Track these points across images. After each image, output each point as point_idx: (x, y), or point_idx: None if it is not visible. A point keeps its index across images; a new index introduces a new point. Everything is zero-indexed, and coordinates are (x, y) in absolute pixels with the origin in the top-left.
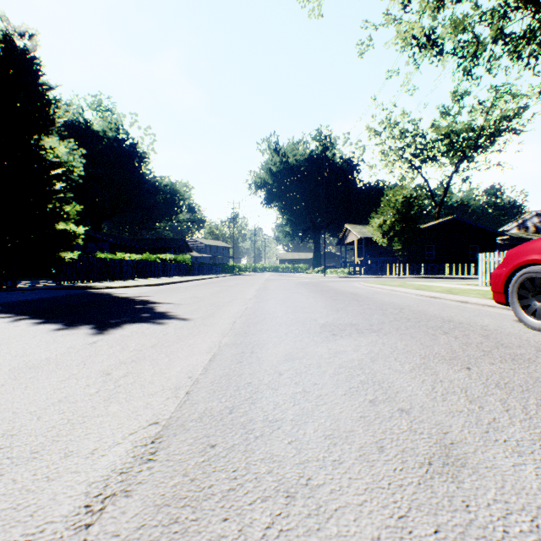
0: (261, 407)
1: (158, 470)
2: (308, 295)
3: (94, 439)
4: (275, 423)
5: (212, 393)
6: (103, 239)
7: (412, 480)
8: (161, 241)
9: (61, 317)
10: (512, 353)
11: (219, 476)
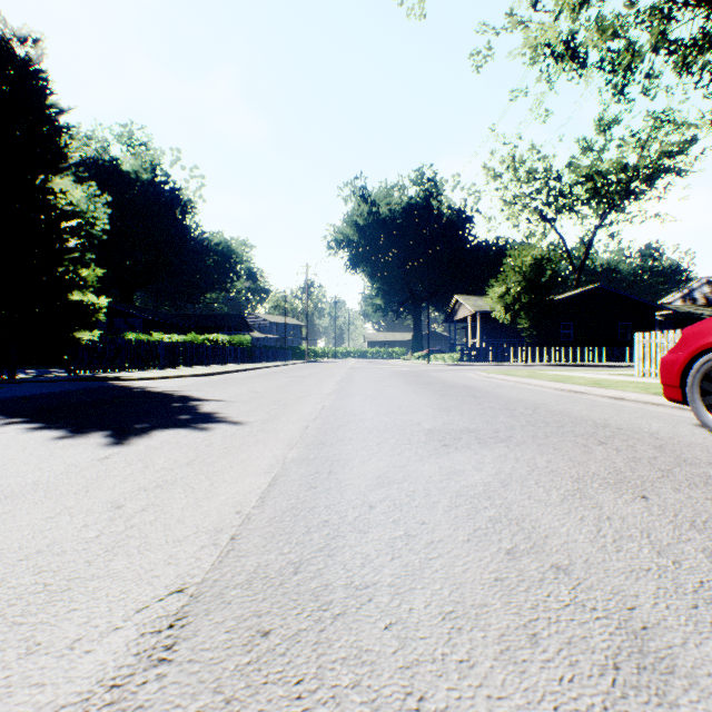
0: (343, 563)
1: (173, 681)
2: (407, 389)
3: (78, 620)
4: (365, 590)
5: (270, 538)
6: (135, 315)
7: (593, 701)
8: (211, 317)
9: (67, 420)
10: (703, 474)
11: (273, 693)
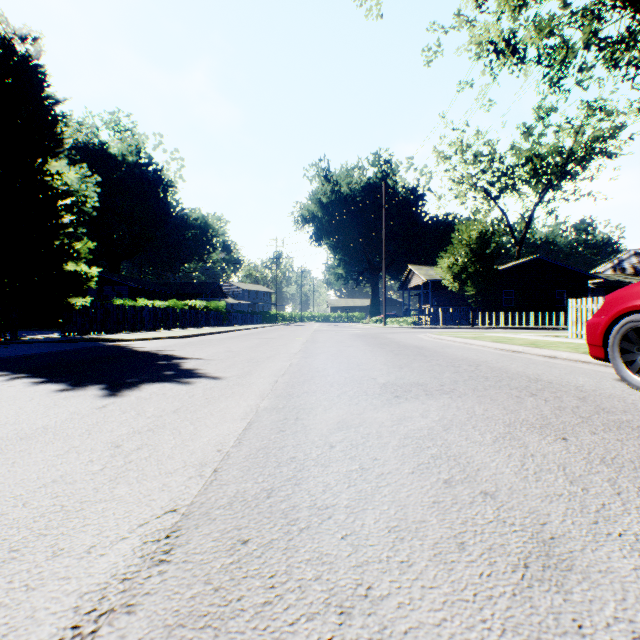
0: (307, 490)
1: (172, 575)
2: (365, 349)
3: (92, 532)
4: (326, 510)
5: (246, 471)
6: (122, 283)
7: (505, 590)
8: (190, 285)
9: (66, 375)
10: (617, 420)
11: (251, 584)
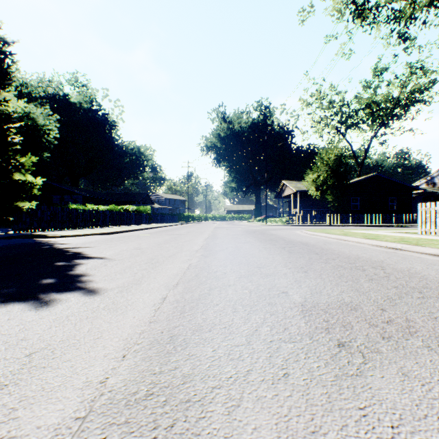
0: None
1: None
2: (259, 245)
3: None
4: None
5: None
6: (77, 193)
7: None
8: (127, 195)
9: None
10: None
11: None
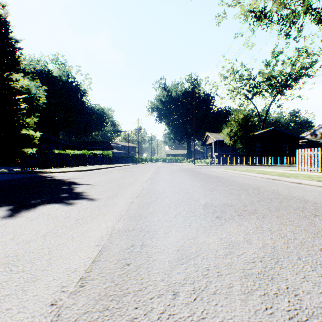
0: None
1: None
2: (187, 177)
3: None
4: None
5: None
6: (58, 142)
7: None
8: (94, 143)
9: None
10: None
11: None
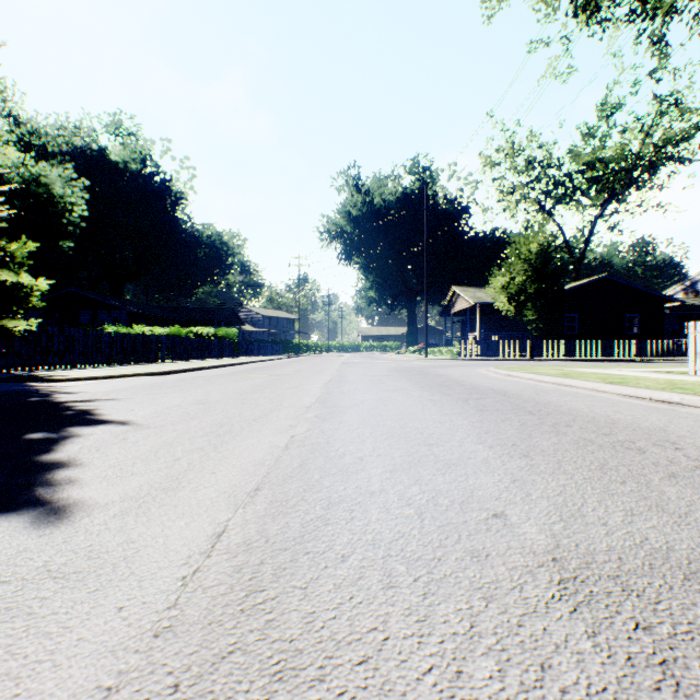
0: None
1: None
2: (421, 396)
3: None
4: None
5: None
6: (119, 307)
7: None
8: (201, 310)
9: None
10: None
11: None
